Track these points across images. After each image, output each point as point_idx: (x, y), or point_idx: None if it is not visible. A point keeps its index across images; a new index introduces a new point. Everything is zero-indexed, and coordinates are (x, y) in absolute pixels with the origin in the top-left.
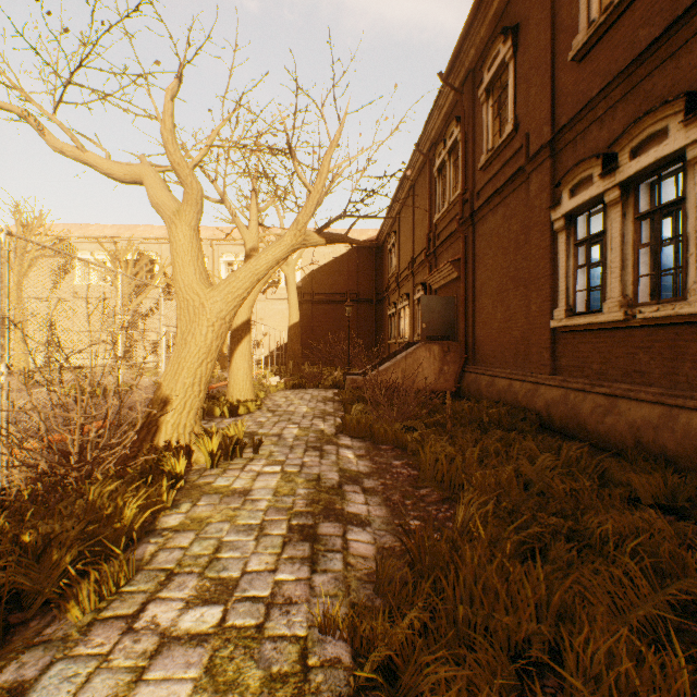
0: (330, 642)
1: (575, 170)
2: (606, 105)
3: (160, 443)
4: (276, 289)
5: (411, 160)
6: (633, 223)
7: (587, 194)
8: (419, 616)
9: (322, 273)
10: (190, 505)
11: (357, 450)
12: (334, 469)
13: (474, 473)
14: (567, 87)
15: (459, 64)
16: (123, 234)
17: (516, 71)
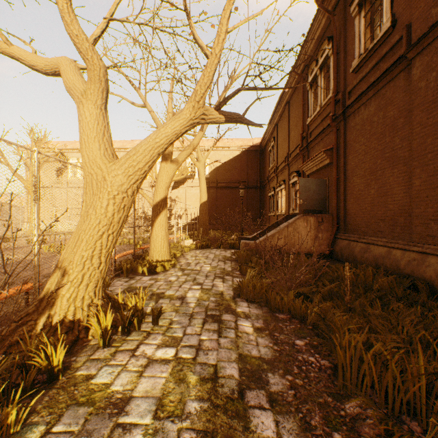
0: None
1: None
2: None
3: (54, 318)
4: (192, 179)
5: (287, 82)
6: None
7: None
8: None
9: (223, 169)
10: (40, 434)
11: (255, 320)
12: (233, 357)
13: None
14: None
15: None
16: None
17: None
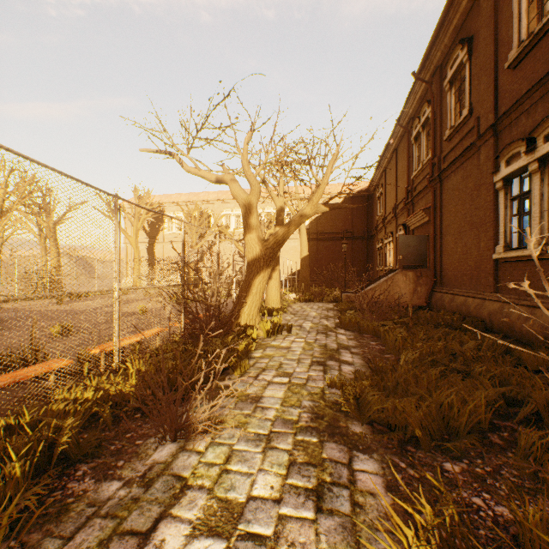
0: (333, 389)
1: (508, 148)
2: (530, 102)
3: (241, 323)
4: None
5: (393, 131)
6: (548, 186)
7: (516, 165)
8: (370, 382)
9: (325, 218)
10: (262, 350)
11: (348, 336)
12: (334, 342)
13: (415, 344)
14: (505, 86)
15: (428, 63)
16: (192, 199)
17: (471, 70)
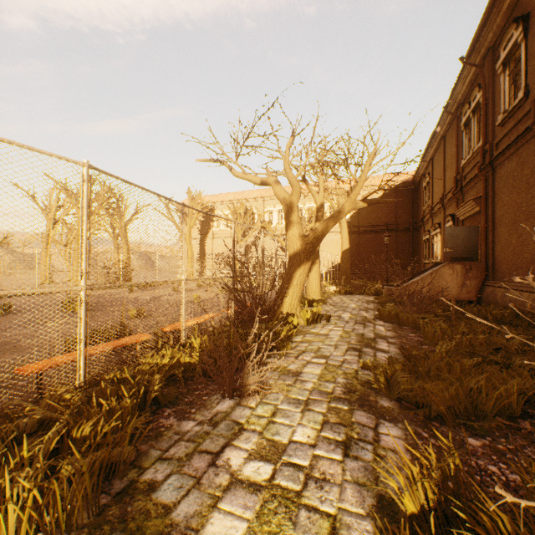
0: (366, 371)
1: None
2: None
3: (283, 312)
4: None
5: (440, 118)
6: None
7: None
8: (401, 366)
9: (366, 211)
10: (302, 336)
11: (387, 327)
12: (371, 332)
13: (454, 336)
14: None
15: (478, 45)
16: (237, 198)
17: (527, 49)
